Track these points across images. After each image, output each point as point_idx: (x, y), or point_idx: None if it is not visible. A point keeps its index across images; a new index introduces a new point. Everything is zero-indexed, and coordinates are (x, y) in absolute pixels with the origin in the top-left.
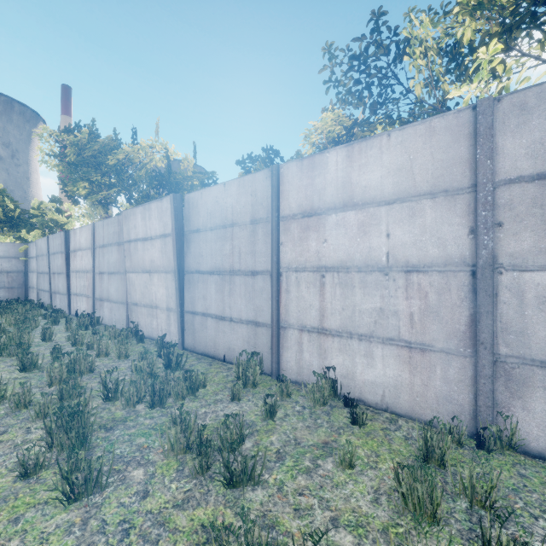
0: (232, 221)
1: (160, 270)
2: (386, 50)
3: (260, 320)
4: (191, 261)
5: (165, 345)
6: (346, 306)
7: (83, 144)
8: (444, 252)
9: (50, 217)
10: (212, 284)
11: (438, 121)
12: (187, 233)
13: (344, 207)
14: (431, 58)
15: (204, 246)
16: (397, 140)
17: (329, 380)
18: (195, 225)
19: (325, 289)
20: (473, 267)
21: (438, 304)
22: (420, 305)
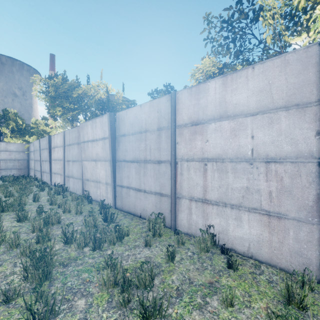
0: (145, 129)
1: (102, 160)
2: (246, 15)
3: (163, 192)
4: (120, 154)
5: (104, 206)
6: (222, 185)
7: (58, 85)
8: (296, 148)
9: (42, 128)
10: (133, 168)
11: (291, 55)
12: (117, 136)
13: (220, 118)
14: (276, 19)
15: (128, 145)
16: (260, 70)
17: (210, 235)
18: (123, 132)
19: (207, 173)
20: (319, 159)
21: (291, 185)
22: (277, 186)
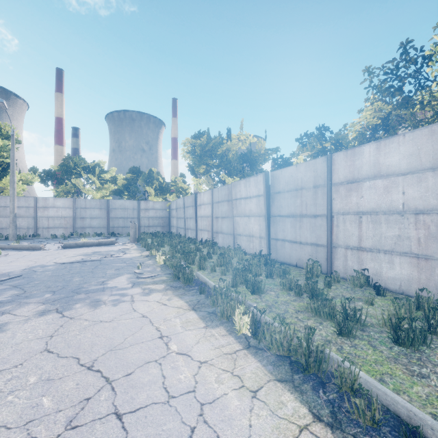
0: (301, 186)
1: (255, 215)
2: (414, 62)
3: (319, 243)
4: (275, 210)
5: (261, 255)
6: (376, 234)
7: (204, 144)
8: None
9: (180, 186)
10: (288, 223)
11: (436, 126)
12: (272, 194)
13: (374, 177)
14: None
15: (283, 201)
16: (410, 138)
17: (364, 276)
18: (277, 189)
19: (362, 225)
20: None
21: (436, 232)
22: (424, 233)
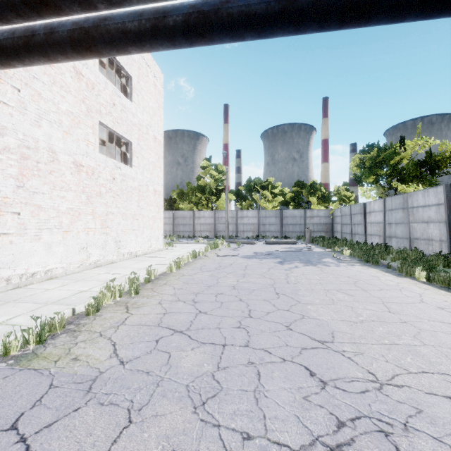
0: None
1: (435, 221)
2: None
3: None
4: None
5: (441, 255)
6: None
7: (374, 157)
8: None
9: (343, 194)
10: None
11: None
12: None
13: None
14: None
15: None
16: None
17: None
18: None
19: None
20: None
21: None
22: None
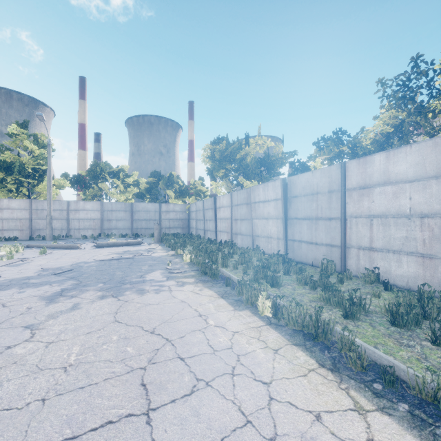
0: (317, 191)
1: (273, 218)
2: (425, 75)
3: (334, 243)
4: (292, 213)
5: (279, 255)
6: (385, 236)
7: (223, 149)
8: None
9: (199, 189)
10: (305, 225)
11: (439, 139)
12: (289, 198)
13: (384, 184)
14: None
15: (299, 205)
16: (416, 149)
17: (375, 274)
18: (294, 194)
19: (373, 227)
20: None
21: (439, 234)
22: (429, 235)
